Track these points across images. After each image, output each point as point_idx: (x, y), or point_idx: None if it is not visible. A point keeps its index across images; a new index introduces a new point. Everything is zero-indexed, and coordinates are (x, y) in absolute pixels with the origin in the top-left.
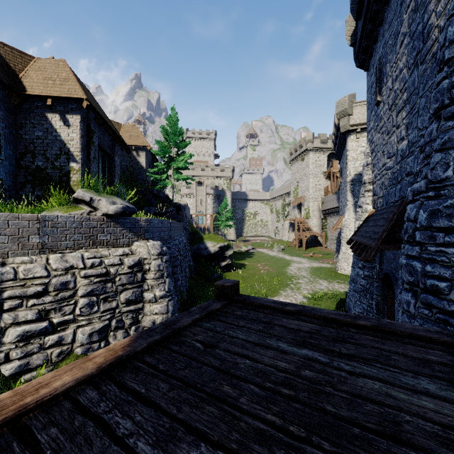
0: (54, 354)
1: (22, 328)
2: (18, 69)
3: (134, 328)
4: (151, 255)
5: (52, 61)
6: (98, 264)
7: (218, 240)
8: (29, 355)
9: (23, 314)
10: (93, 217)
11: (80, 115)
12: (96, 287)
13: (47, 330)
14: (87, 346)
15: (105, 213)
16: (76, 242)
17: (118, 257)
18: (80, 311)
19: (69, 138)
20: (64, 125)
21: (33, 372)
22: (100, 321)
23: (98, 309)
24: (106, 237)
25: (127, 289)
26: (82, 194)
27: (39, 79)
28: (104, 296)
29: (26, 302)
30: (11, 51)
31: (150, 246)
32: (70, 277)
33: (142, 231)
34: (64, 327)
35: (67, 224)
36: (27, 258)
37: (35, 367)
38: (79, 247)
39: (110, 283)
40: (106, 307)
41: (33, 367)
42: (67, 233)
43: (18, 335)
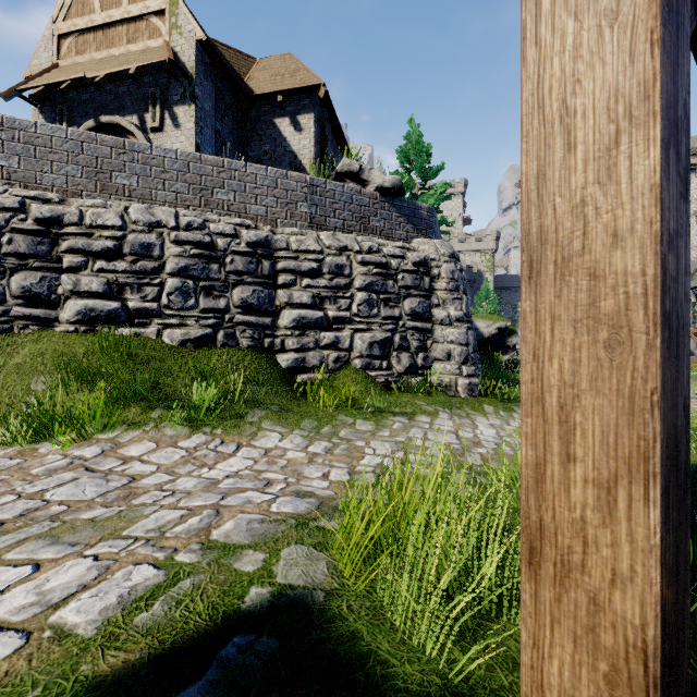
0: (330, 358)
1: (297, 312)
2: (243, 74)
3: (422, 356)
4: (440, 255)
5: (277, 57)
6: (376, 250)
7: (495, 319)
8: (304, 352)
9: (297, 294)
10: (365, 191)
11: (314, 114)
12: (376, 281)
13: (322, 323)
14: (367, 360)
15: (379, 187)
16: (345, 223)
17: (399, 249)
18: (357, 310)
19: (301, 147)
20: (294, 131)
21: (309, 374)
22: (381, 330)
23: (378, 313)
24: (379, 223)
25: (411, 295)
26: (349, 161)
27: (266, 78)
28: (385, 297)
29: (300, 281)
30: (235, 54)
31: (437, 243)
32: (345, 260)
33: (424, 225)
34: (340, 326)
35: (335, 195)
36: (296, 229)
37: (311, 368)
38: (348, 231)
39: (391, 280)
40: (387, 313)
41: (309, 367)
42: (335, 208)
43: (294, 319)
